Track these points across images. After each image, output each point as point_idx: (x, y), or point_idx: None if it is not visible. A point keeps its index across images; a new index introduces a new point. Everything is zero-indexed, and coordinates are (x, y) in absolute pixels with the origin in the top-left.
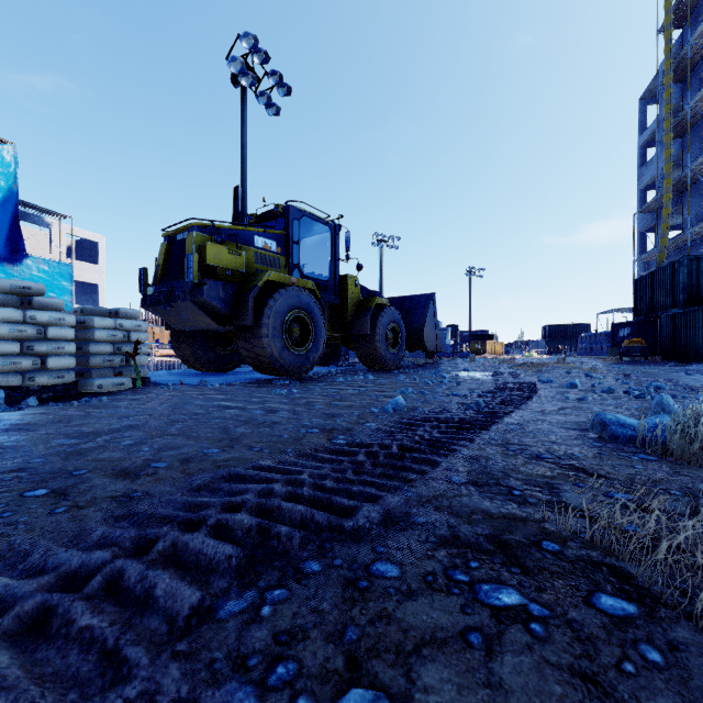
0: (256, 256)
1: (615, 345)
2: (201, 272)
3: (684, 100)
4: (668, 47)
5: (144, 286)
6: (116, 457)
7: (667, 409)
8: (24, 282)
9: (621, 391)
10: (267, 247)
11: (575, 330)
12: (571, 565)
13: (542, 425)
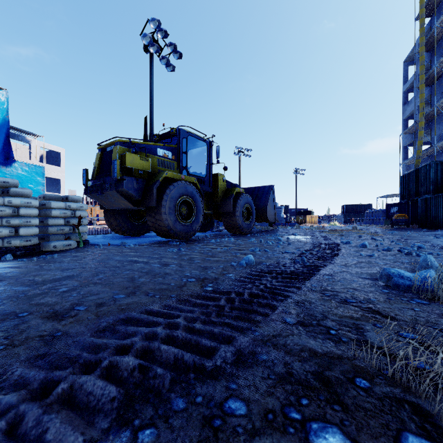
0: (158, 161)
1: (388, 218)
2: (122, 172)
3: (432, 62)
4: (422, 29)
5: (86, 180)
6: (52, 301)
7: (430, 264)
8: (4, 179)
9: (395, 250)
10: (165, 156)
11: (362, 208)
12: (380, 402)
13: (346, 275)
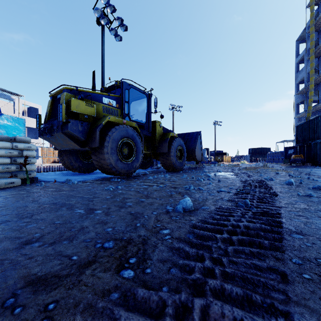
0: (103, 108)
1: (286, 157)
2: (69, 116)
3: (319, 40)
4: (312, 13)
5: (38, 124)
6: None
7: None
8: None
9: None
10: (110, 104)
11: (263, 150)
12: None
13: (319, 233)
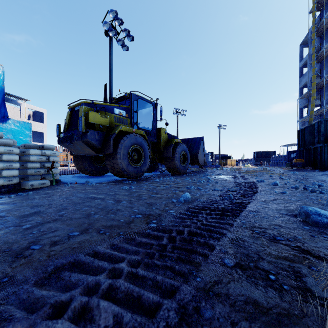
0: (115, 118)
1: (289, 161)
2: (86, 126)
3: (321, 45)
4: (314, 20)
5: (58, 133)
6: (13, 239)
7: None
8: None
9: (301, 187)
10: (121, 114)
11: (268, 154)
12: None
13: (268, 212)
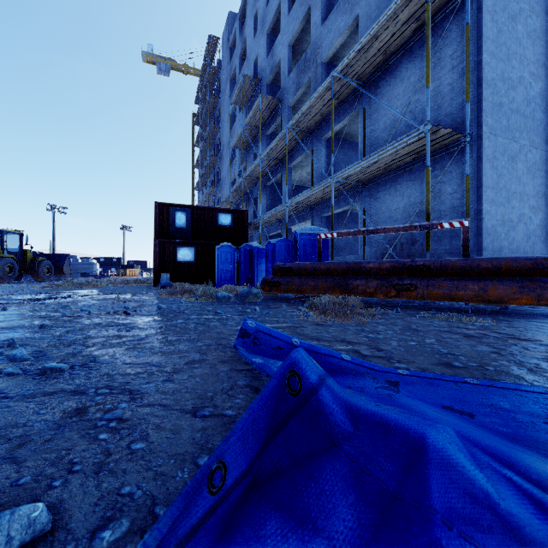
0: None
1: None
2: None
3: None
4: (193, 157)
5: None
6: None
7: None
8: None
9: None
10: None
11: None
12: None
13: None
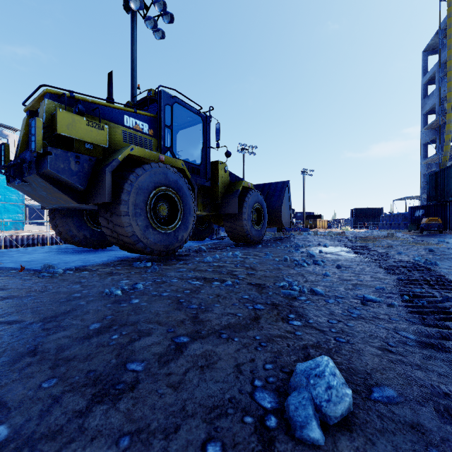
0: (125, 134)
1: (412, 222)
2: (53, 144)
3: None
4: (450, 8)
5: (4, 162)
6: None
7: None
8: None
9: None
10: (138, 128)
11: (372, 211)
12: None
13: None
